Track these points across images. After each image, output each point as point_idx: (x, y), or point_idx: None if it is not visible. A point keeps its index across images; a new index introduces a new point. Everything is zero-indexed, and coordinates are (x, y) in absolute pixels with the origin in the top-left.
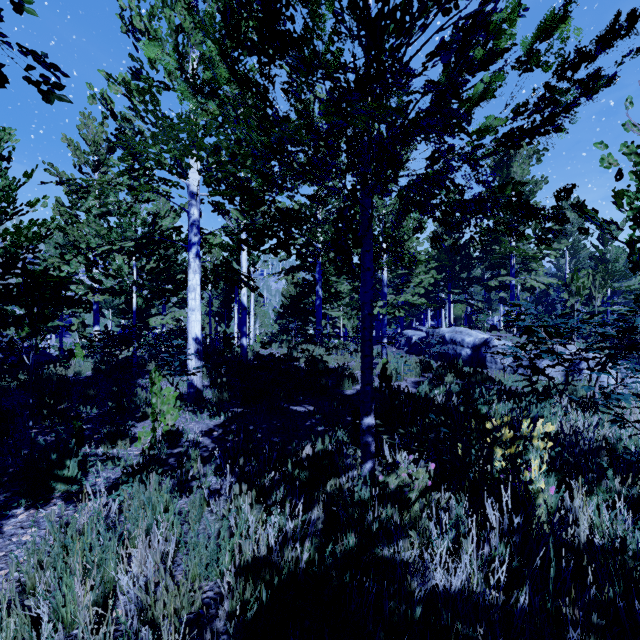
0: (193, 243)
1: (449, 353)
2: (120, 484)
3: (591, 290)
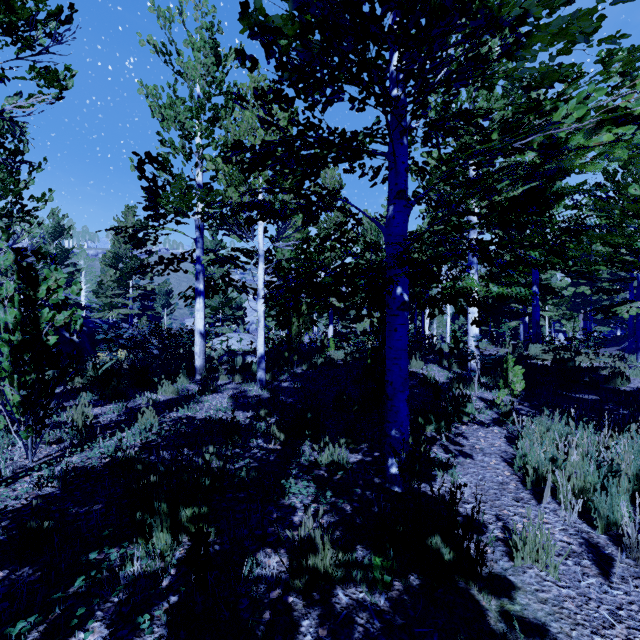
0: (473, 262)
1: None
2: (499, 422)
3: None
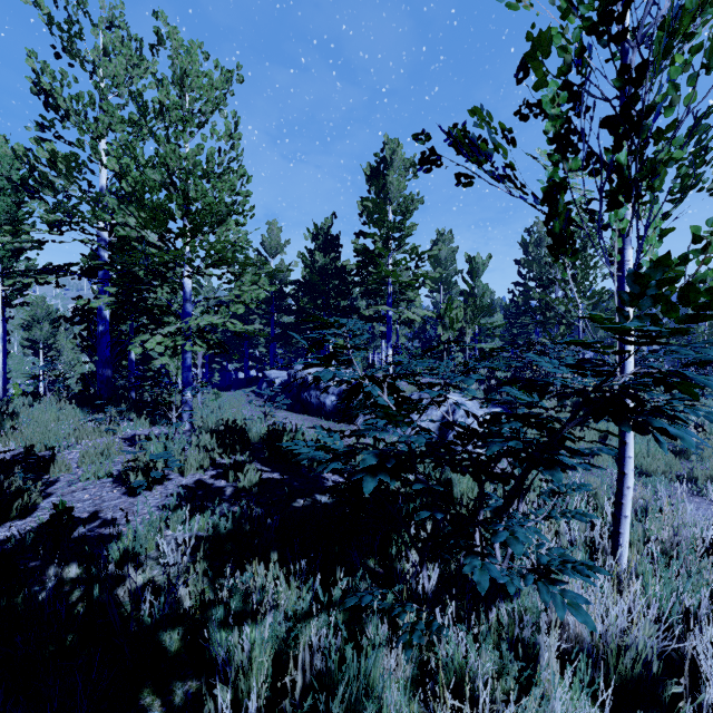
0: None
1: (312, 402)
2: None
3: (463, 325)
